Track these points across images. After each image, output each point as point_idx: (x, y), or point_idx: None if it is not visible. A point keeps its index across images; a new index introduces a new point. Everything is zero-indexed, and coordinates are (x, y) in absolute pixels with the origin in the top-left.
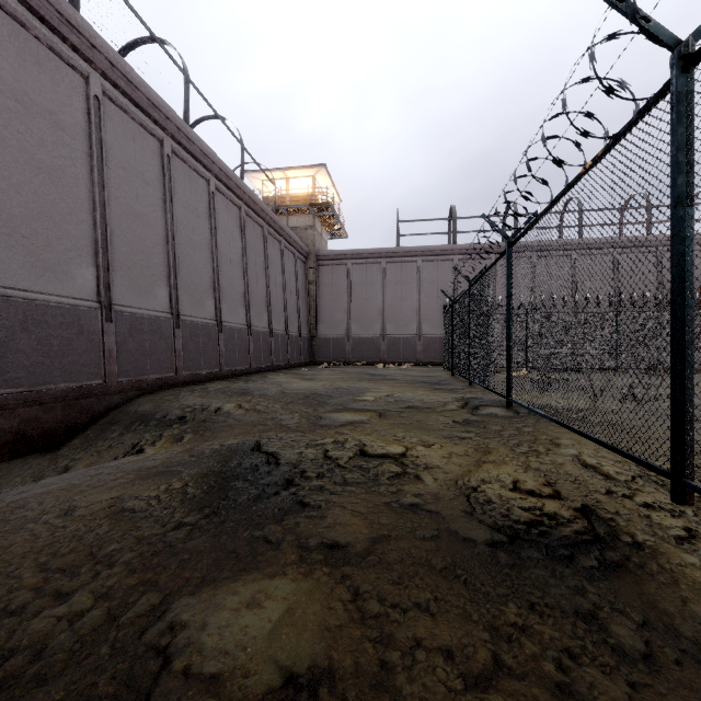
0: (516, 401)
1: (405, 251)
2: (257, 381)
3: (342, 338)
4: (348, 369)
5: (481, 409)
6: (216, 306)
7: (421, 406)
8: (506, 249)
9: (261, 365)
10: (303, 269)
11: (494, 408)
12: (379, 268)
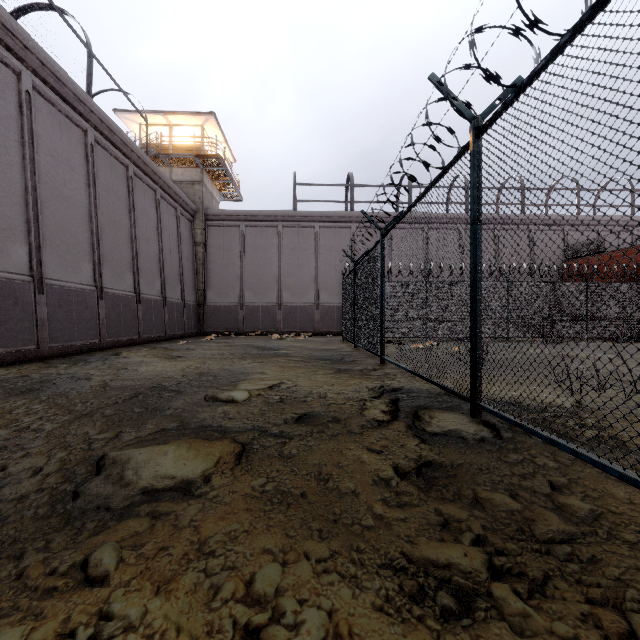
0: (503, 414)
1: (303, 215)
2: (91, 363)
3: (234, 307)
4: (237, 341)
5: (426, 420)
6: (31, 255)
7: (323, 418)
8: (471, 139)
9: (120, 338)
10: (189, 229)
11: (445, 415)
12: (275, 232)
